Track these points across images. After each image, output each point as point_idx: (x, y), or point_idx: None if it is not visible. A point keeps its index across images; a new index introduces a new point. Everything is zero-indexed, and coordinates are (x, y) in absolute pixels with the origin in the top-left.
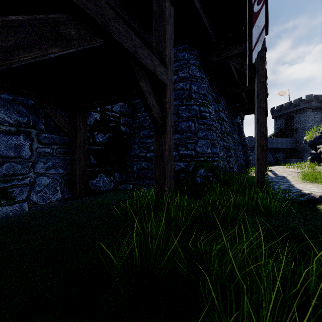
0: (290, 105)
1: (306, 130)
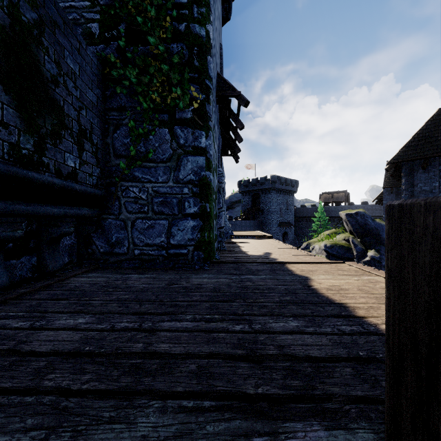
0: (257, 183)
1: (271, 212)
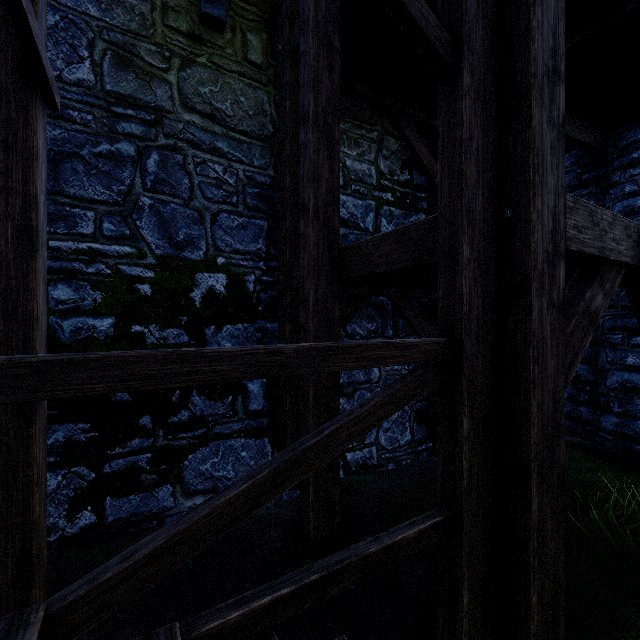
0: None
1: None
